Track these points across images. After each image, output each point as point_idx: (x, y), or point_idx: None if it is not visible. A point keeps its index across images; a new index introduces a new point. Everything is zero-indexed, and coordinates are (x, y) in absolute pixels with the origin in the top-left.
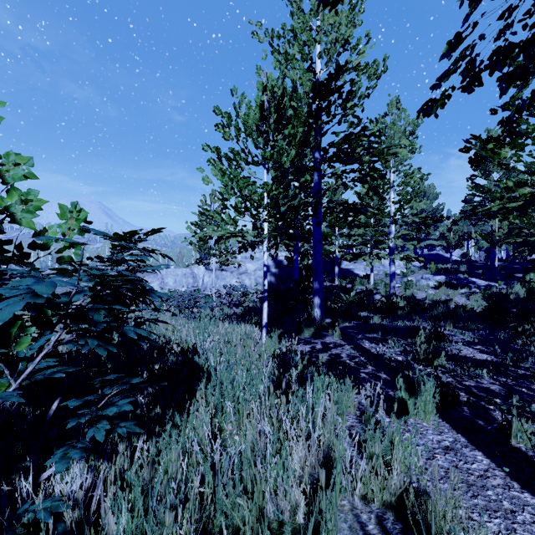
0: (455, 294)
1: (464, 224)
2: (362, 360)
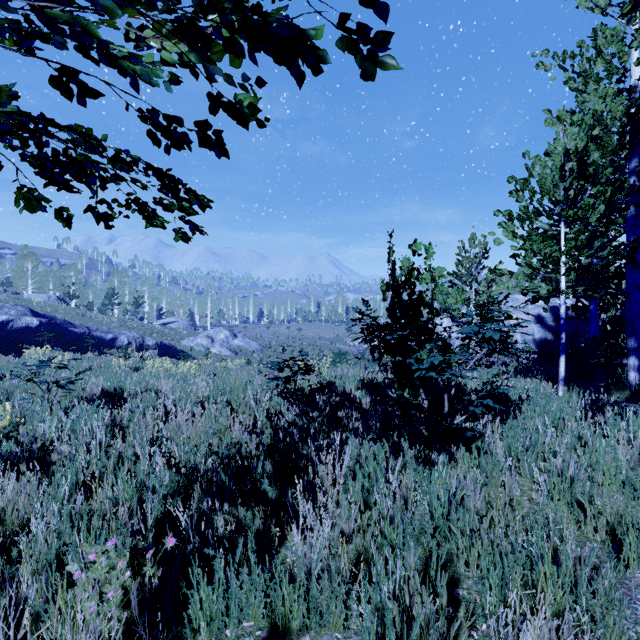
0: None
1: None
2: None
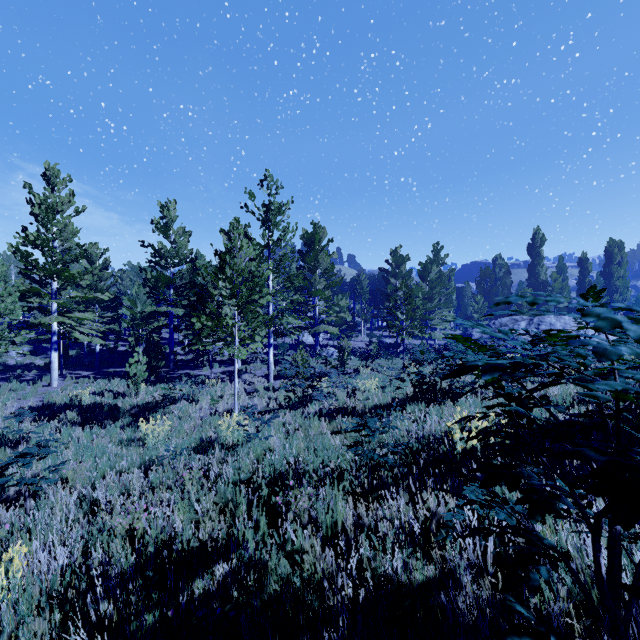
0: (37, 359)
1: None
2: None
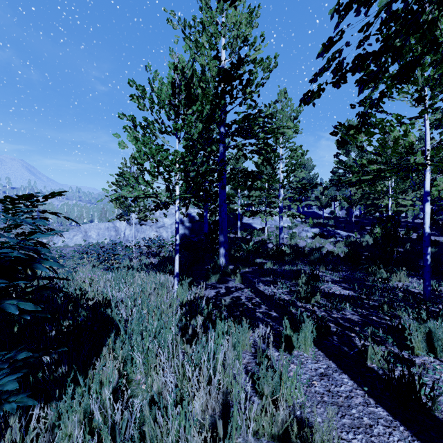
0: (326, 243)
1: (332, 189)
2: (257, 301)
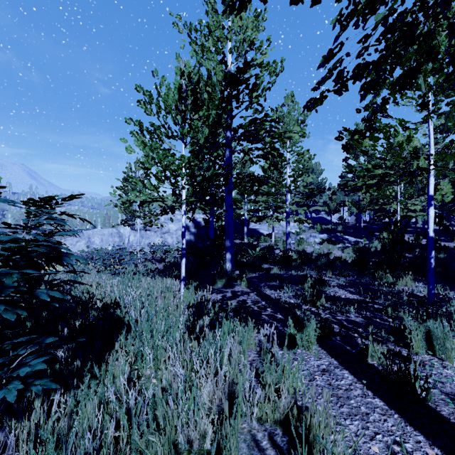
0: (334, 248)
1: (340, 194)
2: (263, 304)
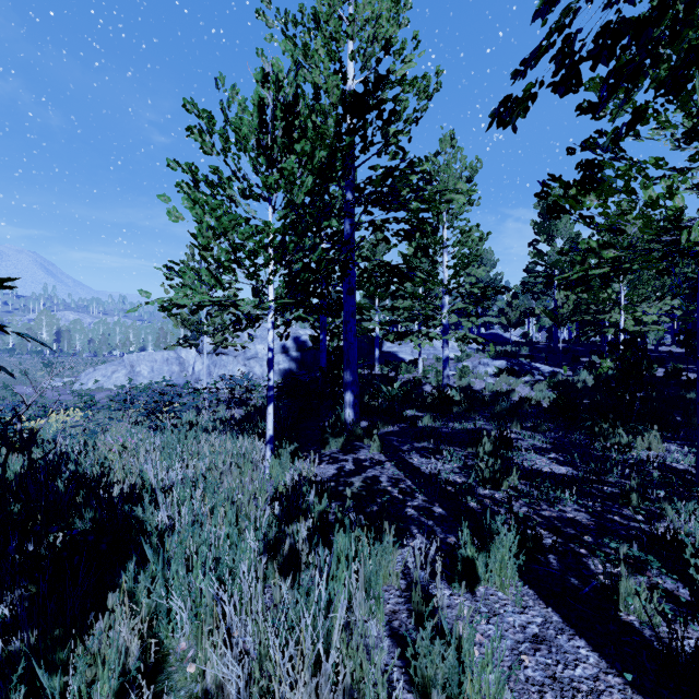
0: (517, 383)
1: (525, 298)
2: (409, 486)
